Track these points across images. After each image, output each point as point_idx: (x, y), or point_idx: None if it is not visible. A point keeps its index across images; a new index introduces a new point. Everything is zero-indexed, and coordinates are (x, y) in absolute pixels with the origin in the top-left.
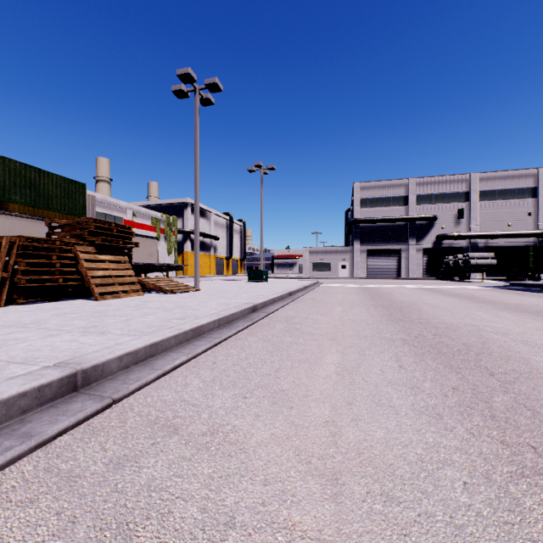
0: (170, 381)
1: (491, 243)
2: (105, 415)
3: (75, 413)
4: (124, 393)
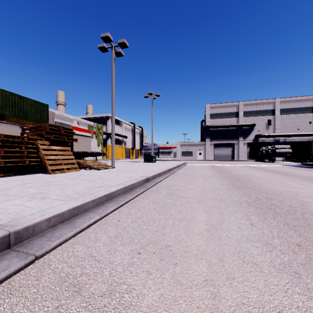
0: (84, 237)
1: (287, 139)
2: (26, 271)
3: None
4: (46, 249)
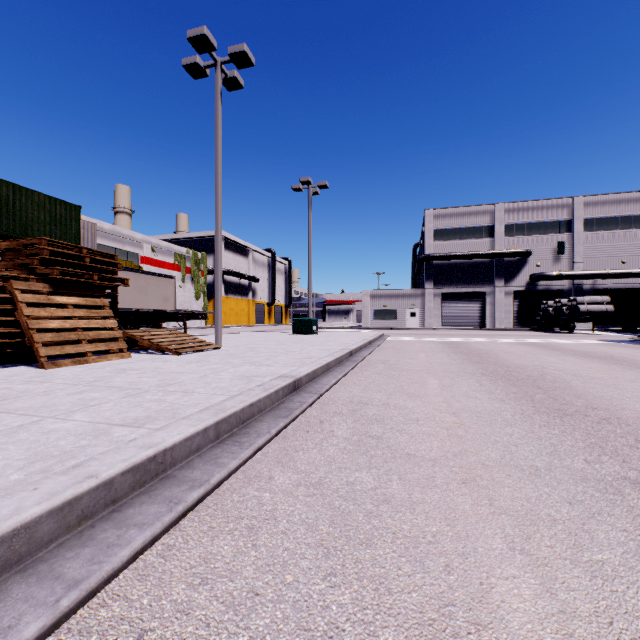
0: None
1: (600, 284)
2: None
3: None
4: None
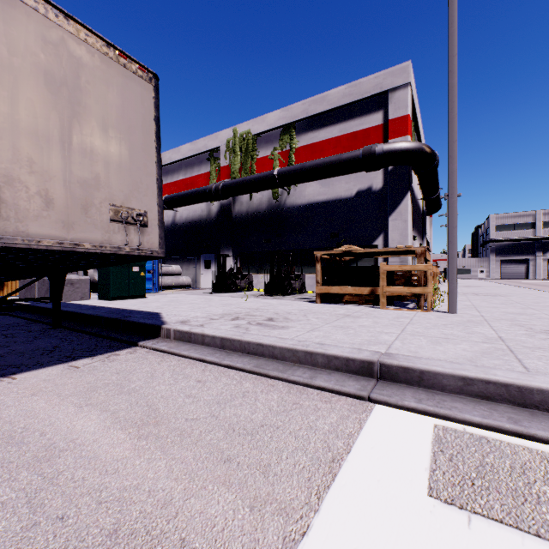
0: None
1: None
2: None
3: None
4: None
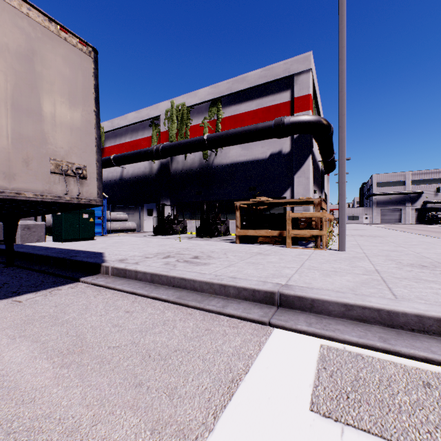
0: None
1: None
2: None
3: None
4: None
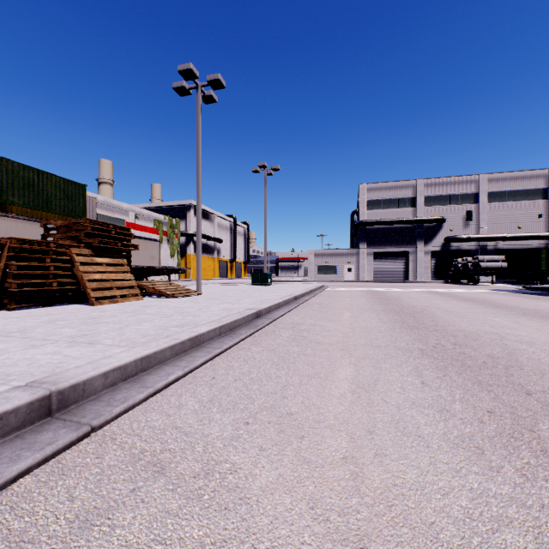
0: (161, 401)
1: (501, 245)
2: (81, 447)
3: (42, 447)
4: (106, 418)
